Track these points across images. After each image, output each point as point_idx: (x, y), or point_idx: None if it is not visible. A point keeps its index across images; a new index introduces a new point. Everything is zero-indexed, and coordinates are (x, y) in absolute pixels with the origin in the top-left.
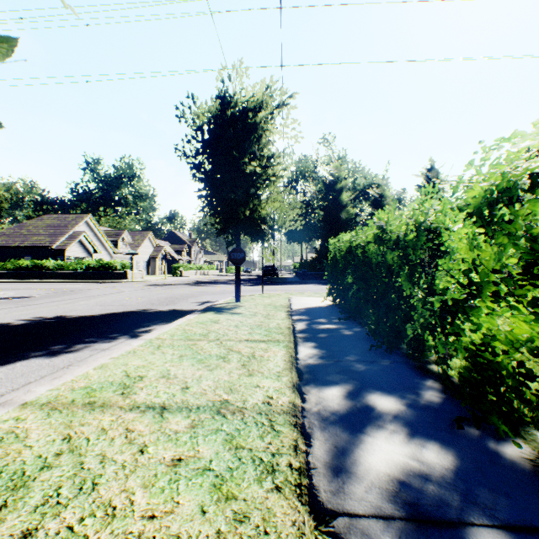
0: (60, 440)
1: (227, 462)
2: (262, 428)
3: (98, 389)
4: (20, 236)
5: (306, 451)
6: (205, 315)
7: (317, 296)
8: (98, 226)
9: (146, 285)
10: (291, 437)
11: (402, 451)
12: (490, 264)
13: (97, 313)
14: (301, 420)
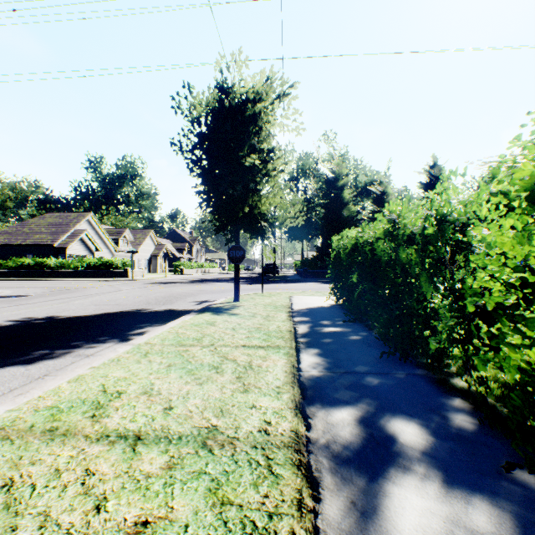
0: None
1: (208, 529)
2: (257, 470)
3: (66, 410)
4: (22, 234)
5: (313, 510)
6: (202, 316)
7: (318, 296)
8: (99, 225)
9: (145, 284)
10: (294, 486)
11: (442, 511)
12: None
13: (90, 313)
14: (306, 458)
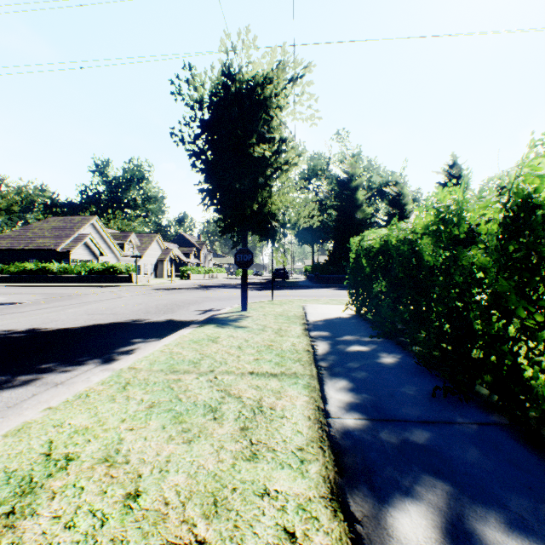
0: None
1: None
2: None
3: None
4: (25, 238)
5: None
6: (203, 329)
7: (334, 304)
8: (104, 229)
9: (149, 290)
10: None
11: None
12: None
13: (79, 325)
14: None
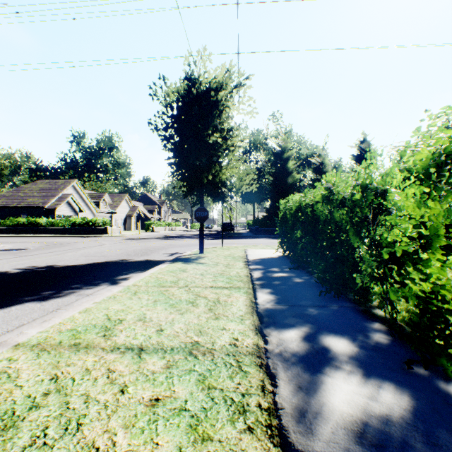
0: (48, 380)
1: (201, 402)
2: (231, 368)
3: (83, 331)
4: (18, 198)
5: (272, 392)
6: (175, 265)
7: (268, 249)
8: (83, 190)
9: (123, 239)
10: (258, 377)
11: (361, 392)
12: (439, 220)
13: (82, 263)
14: (266, 361)
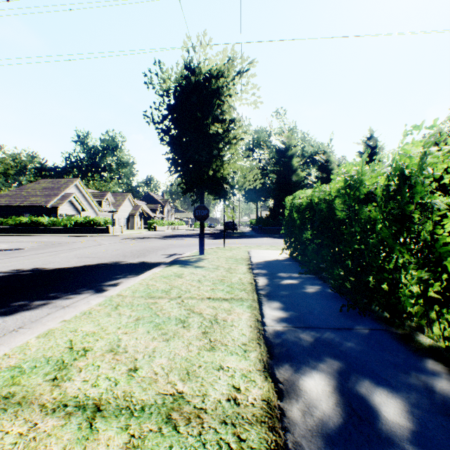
0: None
1: None
2: None
3: (28, 371)
4: (21, 197)
5: None
6: (170, 268)
7: (273, 249)
8: (85, 189)
9: (123, 239)
10: None
11: None
12: None
13: (72, 265)
14: (283, 438)
